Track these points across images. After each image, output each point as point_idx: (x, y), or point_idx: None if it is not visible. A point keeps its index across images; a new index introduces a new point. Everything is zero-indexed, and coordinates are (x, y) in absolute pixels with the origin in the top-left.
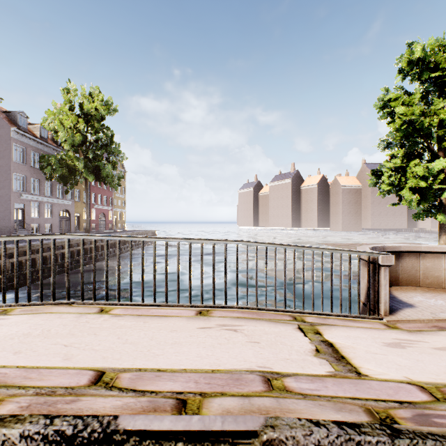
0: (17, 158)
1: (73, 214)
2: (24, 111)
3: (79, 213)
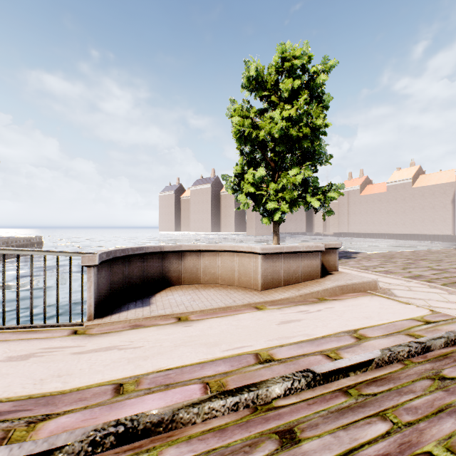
0: None
1: None
2: None
3: None
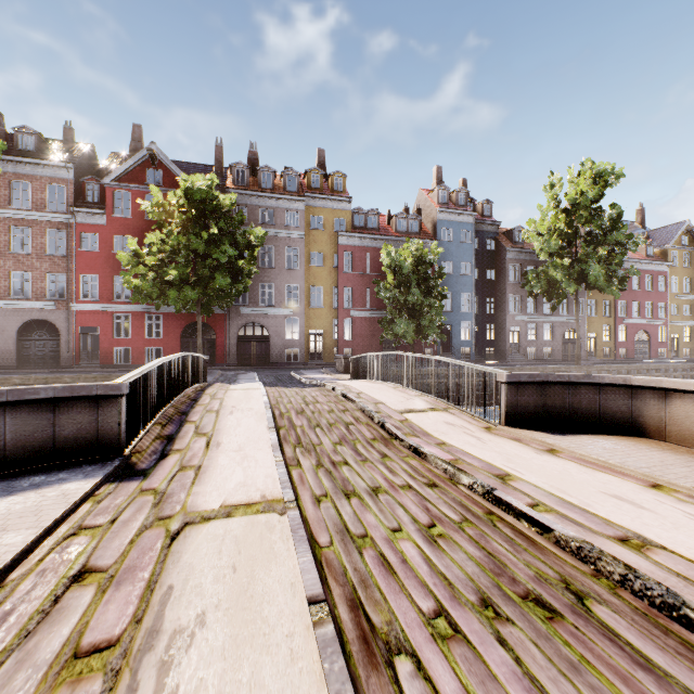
0: (511, 278)
1: (583, 335)
2: (519, 225)
3: (595, 333)
